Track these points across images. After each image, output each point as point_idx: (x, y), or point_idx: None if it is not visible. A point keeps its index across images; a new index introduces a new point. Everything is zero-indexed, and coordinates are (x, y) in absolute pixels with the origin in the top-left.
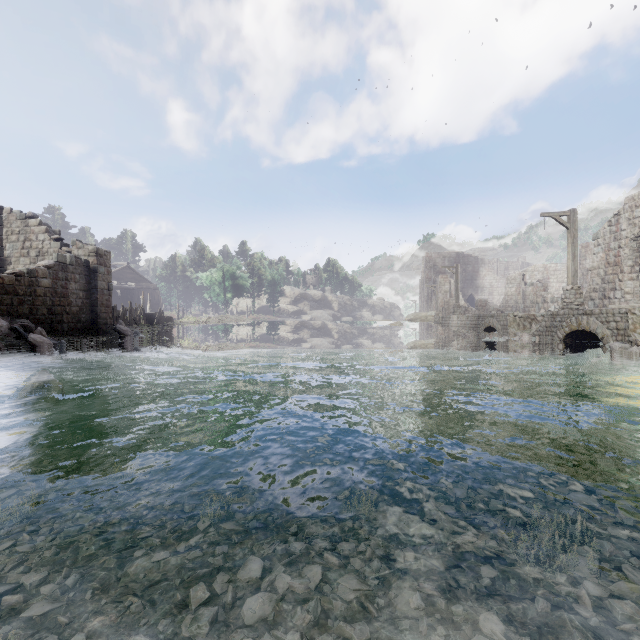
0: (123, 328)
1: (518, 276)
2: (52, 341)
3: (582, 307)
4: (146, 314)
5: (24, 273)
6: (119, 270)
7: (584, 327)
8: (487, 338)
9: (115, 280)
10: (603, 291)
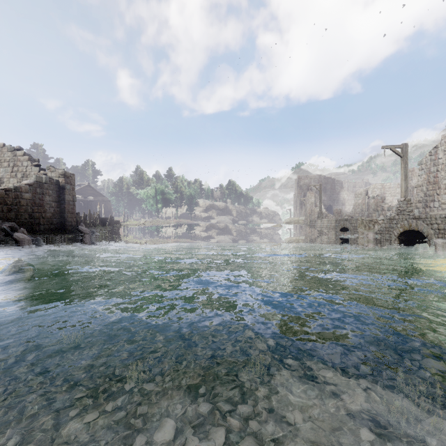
0: (83, 228)
1: (363, 192)
2: (31, 238)
3: (412, 213)
4: (101, 219)
5: (11, 189)
6: (82, 188)
7: (414, 228)
8: (343, 236)
9: (79, 195)
10: (425, 202)
